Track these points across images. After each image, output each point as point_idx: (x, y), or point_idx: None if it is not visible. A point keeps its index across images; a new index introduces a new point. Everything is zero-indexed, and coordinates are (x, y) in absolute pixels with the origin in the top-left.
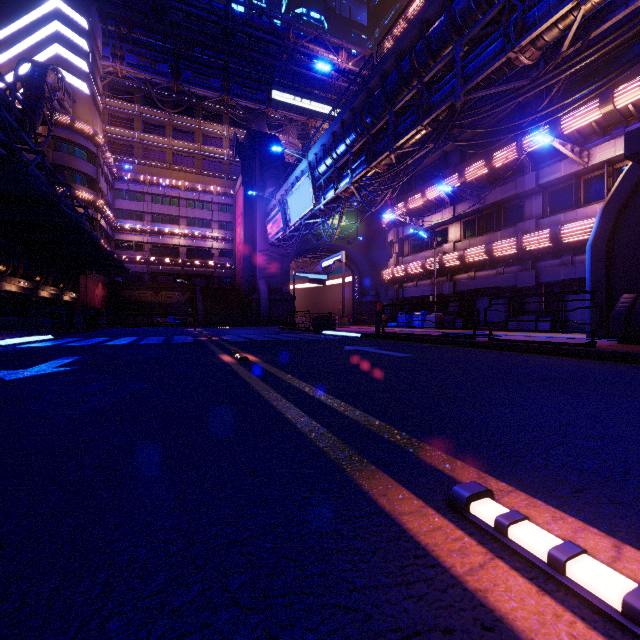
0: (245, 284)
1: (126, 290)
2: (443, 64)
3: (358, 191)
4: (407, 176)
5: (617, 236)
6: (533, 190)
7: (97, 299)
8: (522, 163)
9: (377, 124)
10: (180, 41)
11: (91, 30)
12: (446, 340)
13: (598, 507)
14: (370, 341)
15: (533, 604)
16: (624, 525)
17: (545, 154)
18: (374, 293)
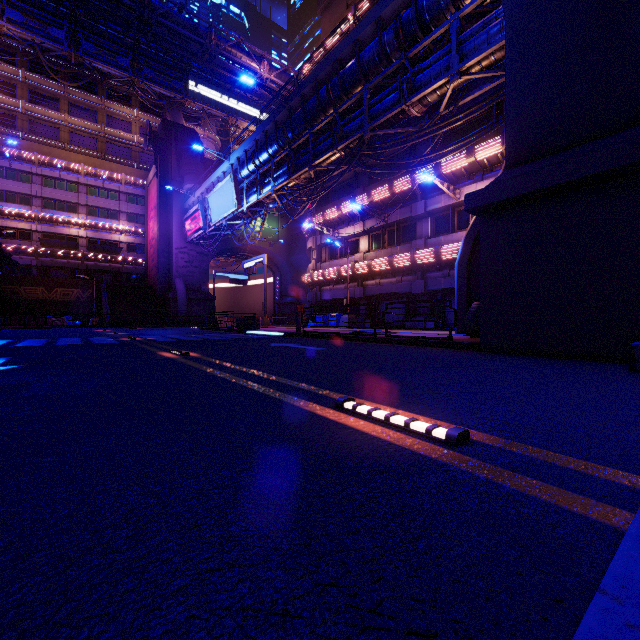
0: (160, 282)
1: (8, 285)
2: (354, 100)
3: (280, 199)
4: (324, 192)
5: (474, 258)
6: (423, 215)
7: None
8: (415, 192)
9: (298, 140)
10: (79, 7)
11: None
12: (354, 337)
13: (397, 403)
14: (292, 339)
15: (358, 422)
16: (403, 406)
17: (431, 187)
18: (294, 294)
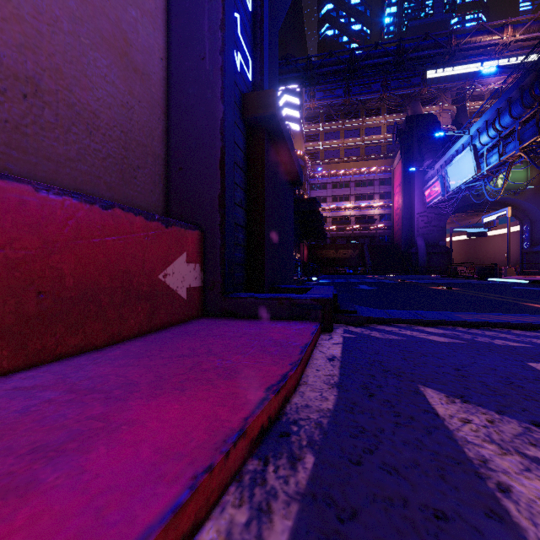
0: (403, 241)
1: (318, 250)
2: None
3: (527, 154)
4: None
5: None
6: None
7: (305, 257)
8: None
9: None
10: None
11: (300, 90)
12: None
13: None
14: (537, 285)
15: None
16: None
17: None
18: None
